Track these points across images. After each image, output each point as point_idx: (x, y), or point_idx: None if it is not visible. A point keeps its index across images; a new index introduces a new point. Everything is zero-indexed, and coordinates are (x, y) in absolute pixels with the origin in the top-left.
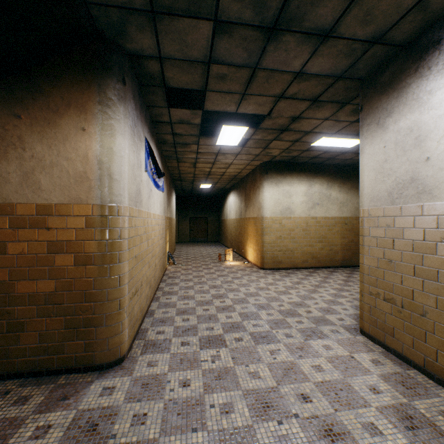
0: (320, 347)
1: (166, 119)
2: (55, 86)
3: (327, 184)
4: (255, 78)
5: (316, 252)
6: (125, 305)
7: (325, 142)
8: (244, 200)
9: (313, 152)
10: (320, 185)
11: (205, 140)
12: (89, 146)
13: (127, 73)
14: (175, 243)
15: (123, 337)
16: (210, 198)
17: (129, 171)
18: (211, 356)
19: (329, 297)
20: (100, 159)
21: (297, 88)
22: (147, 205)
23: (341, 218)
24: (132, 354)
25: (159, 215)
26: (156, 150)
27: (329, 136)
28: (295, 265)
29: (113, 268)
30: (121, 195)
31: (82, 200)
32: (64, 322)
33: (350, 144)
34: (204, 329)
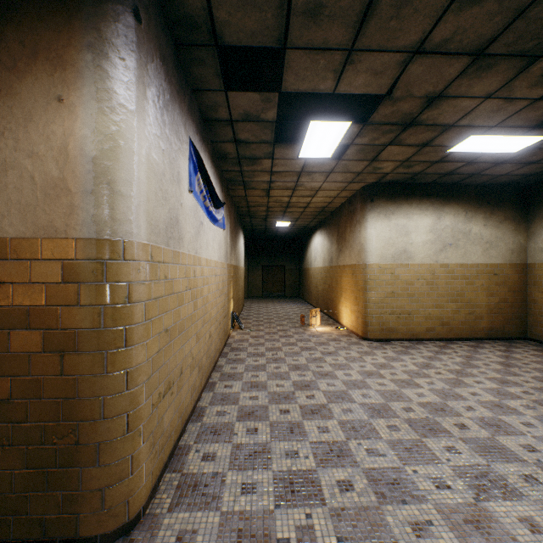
0: (514, 522)
1: (224, 115)
2: (9, 22)
3: (465, 215)
4: (376, 6)
5: (447, 317)
6: (140, 422)
7: (472, 145)
8: (336, 242)
9: (449, 164)
10: (454, 216)
11: (283, 150)
12: (69, 129)
13: (145, 3)
14: (243, 299)
15: (134, 482)
16: (288, 240)
17: (149, 181)
18: (297, 528)
19: (488, 396)
20: (89, 153)
21: (452, 26)
22: (193, 244)
23: (487, 265)
24: (153, 508)
25: (218, 261)
26: (211, 167)
27: (483, 132)
28: (414, 335)
29: (114, 358)
30: (130, 223)
31: (58, 231)
32: (26, 455)
33: (515, 147)
34: (282, 456)
